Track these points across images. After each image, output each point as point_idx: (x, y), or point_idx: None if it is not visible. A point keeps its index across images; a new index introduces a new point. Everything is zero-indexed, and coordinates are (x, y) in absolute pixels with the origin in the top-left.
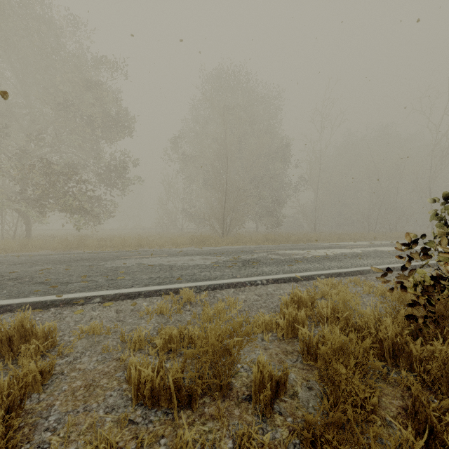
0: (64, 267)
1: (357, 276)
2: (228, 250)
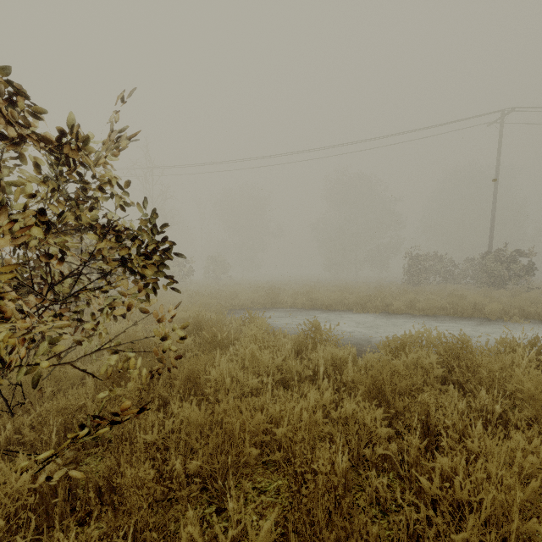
0: None
1: None
2: None
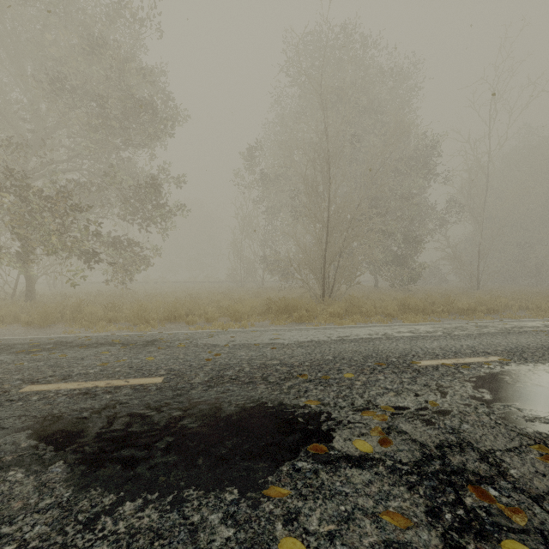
0: None
1: None
2: (338, 349)
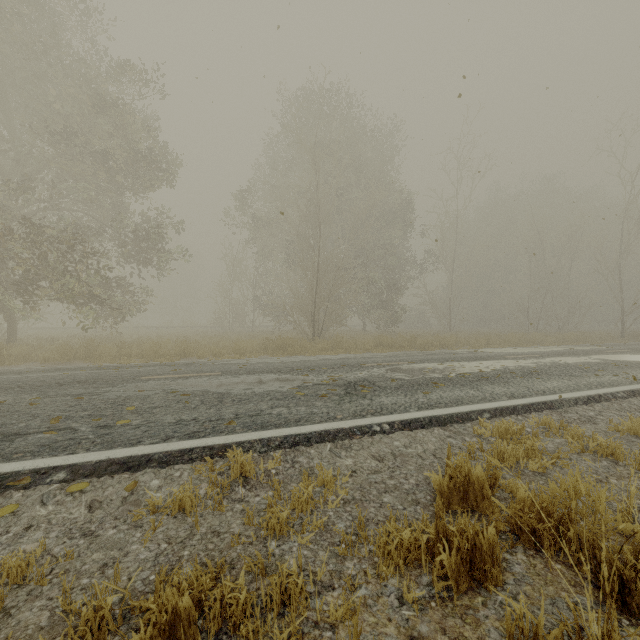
0: (30, 399)
1: (544, 412)
2: (321, 362)
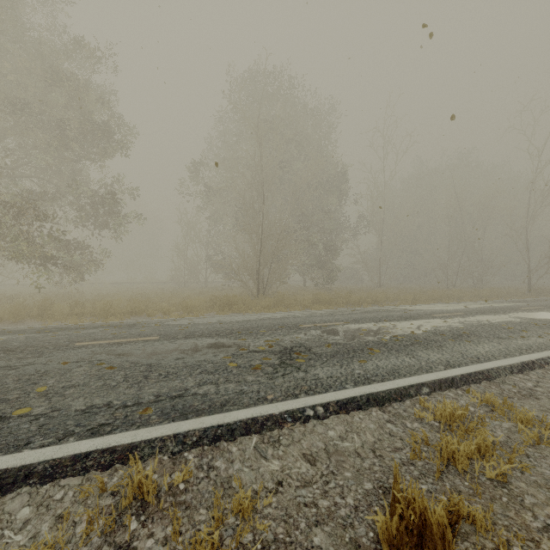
0: None
1: (482, 383)
2: (261, 323)
